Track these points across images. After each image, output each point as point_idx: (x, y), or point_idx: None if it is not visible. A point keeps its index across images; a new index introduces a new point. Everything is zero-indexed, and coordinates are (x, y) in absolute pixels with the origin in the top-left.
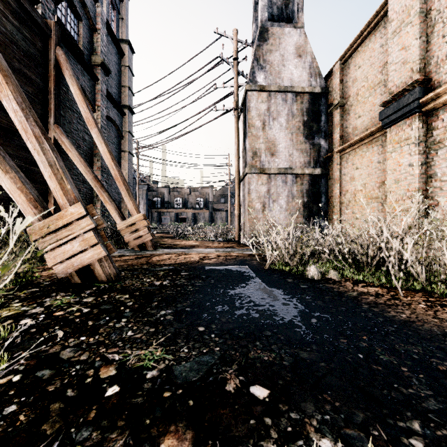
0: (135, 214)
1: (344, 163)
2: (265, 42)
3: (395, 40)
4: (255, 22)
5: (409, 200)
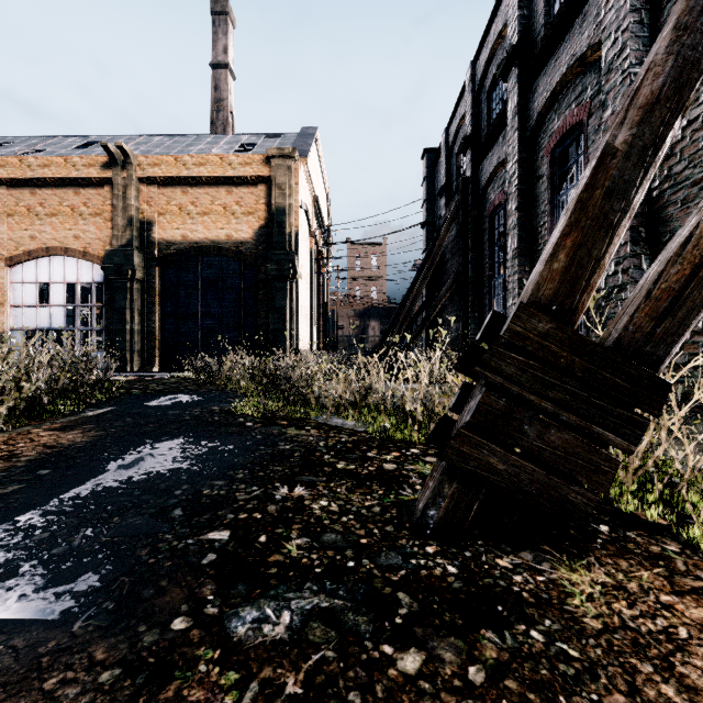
0: None
1: None
2: None
3: None
4: None
5: None
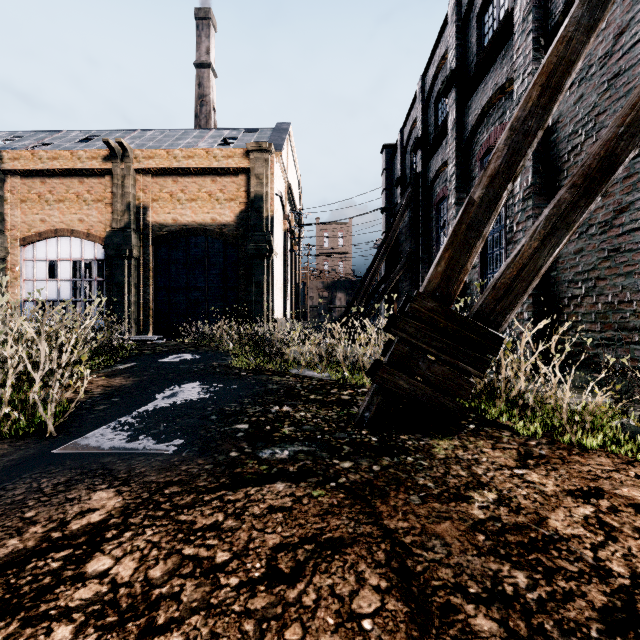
0: None
1: None
2: None
3: None
4: None
5: None
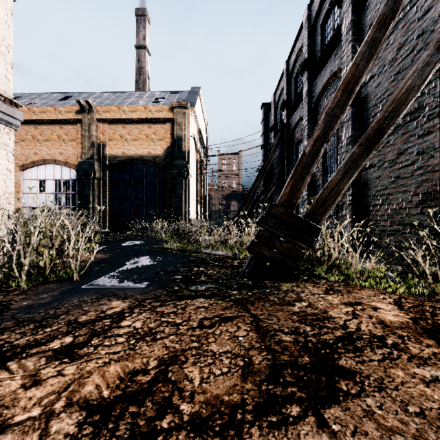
0: None
1: None
2: None
3: None
4: None
5: None
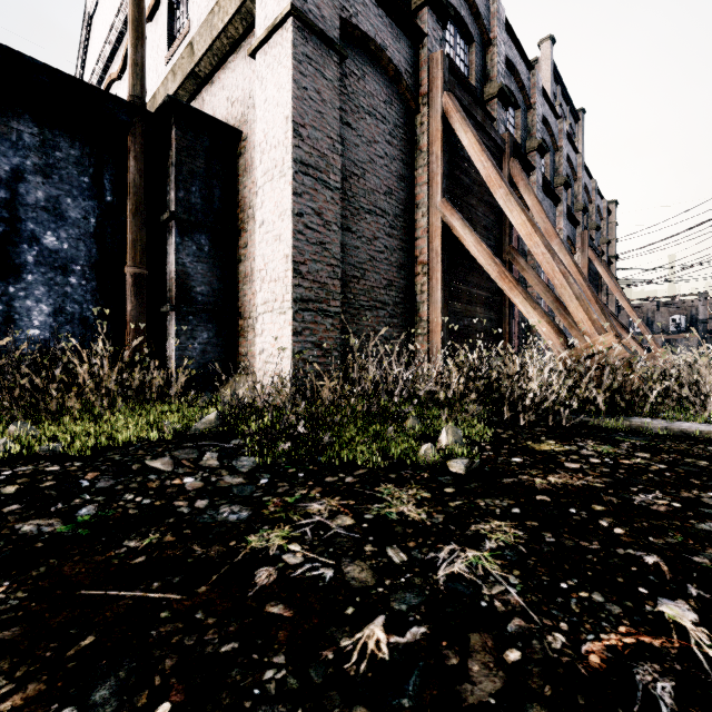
0: None
1: None
2: None
3: None
4: None
5: None
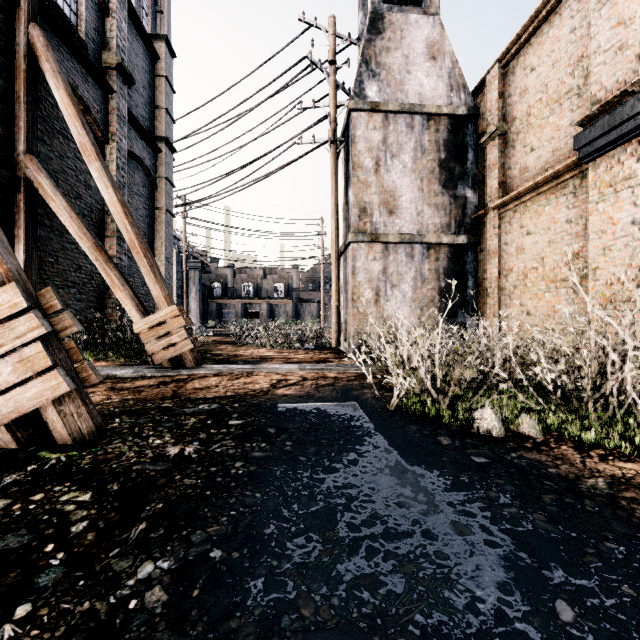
0: (165, 307)
1: (506, 225)
2: (378, 35)
3: (604, 11)
4: (362, 9)
5: (633, 282)
